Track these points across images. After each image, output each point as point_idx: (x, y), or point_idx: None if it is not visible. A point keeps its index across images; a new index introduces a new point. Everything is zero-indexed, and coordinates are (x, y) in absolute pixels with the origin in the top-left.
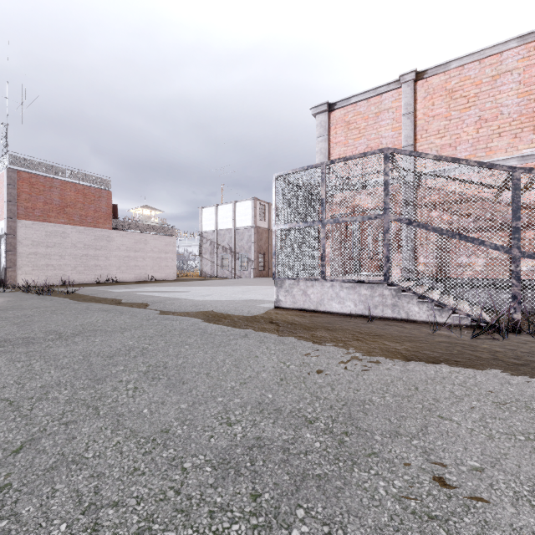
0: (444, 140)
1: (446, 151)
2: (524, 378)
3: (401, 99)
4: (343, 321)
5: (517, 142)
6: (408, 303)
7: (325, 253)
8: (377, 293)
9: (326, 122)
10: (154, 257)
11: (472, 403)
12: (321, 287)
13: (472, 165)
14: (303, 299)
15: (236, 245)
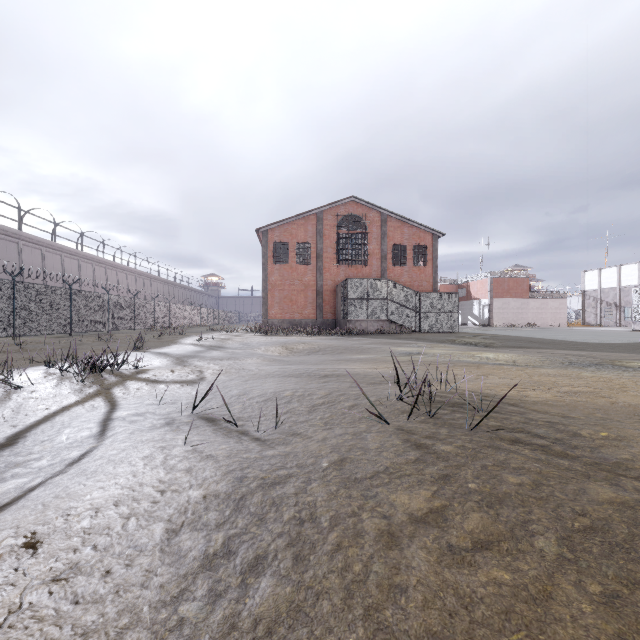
0: None
1: None
2: None
3: None
4: None
5: None
6: None
7: None
8: None
9: None
10: (552, 312)
11: None
12: None
13: None
14: None
15: (621, 300)
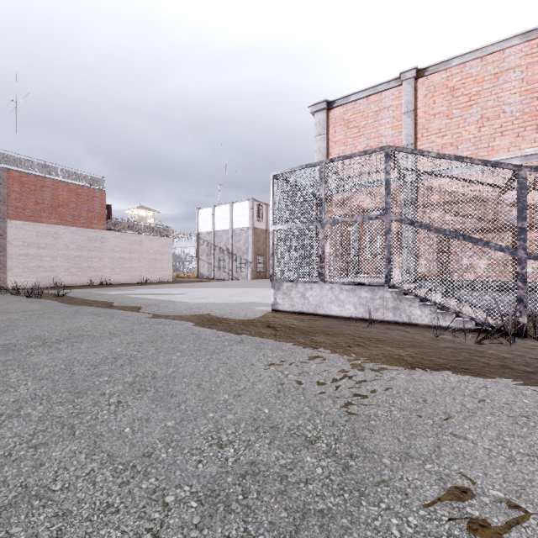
0: (445, 139)
1: (448, 150)
2: (537, 387)
3: (402, 97)
4: (343, 325)
5: (520, 141)
6: (410, 306)
7: (324, 255)
8: (378, 296)
9: (325, 120)
10: (149, 258)
11: (486, 417)
12: (320, 290)
13: (476, 163)
14: (302, 302)
15: (234, 246)
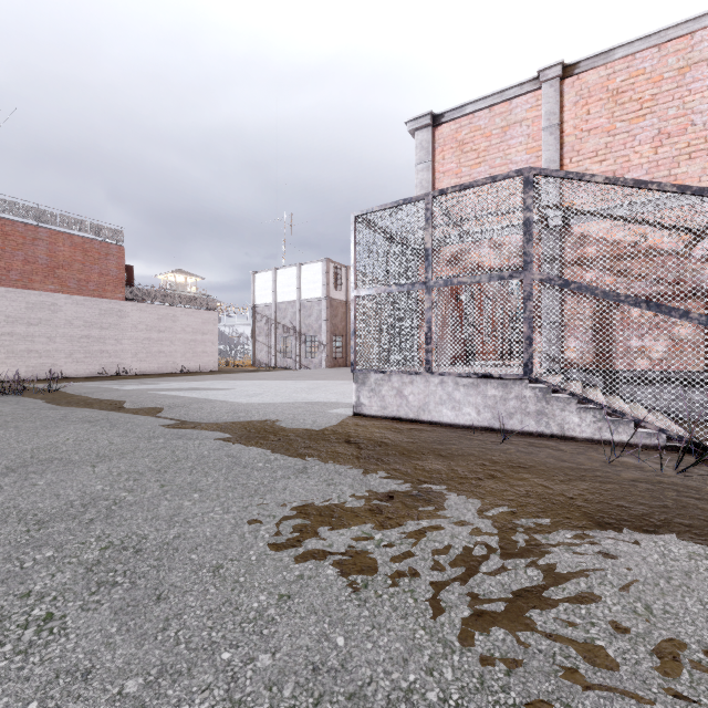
0: (605, 166)
1: None
2: None
3: (540, 105)
4: (462, 439)
5: None
6: (562, 411)
7: (431, 332)
8: (513, 395)
9: (429, 142)
10: (186, 339)
11: None
12: (425, 385)
13: (669, 190)
14: (398, 403)
15: (302, 323)
